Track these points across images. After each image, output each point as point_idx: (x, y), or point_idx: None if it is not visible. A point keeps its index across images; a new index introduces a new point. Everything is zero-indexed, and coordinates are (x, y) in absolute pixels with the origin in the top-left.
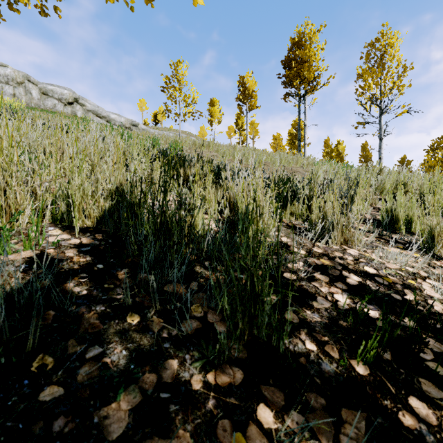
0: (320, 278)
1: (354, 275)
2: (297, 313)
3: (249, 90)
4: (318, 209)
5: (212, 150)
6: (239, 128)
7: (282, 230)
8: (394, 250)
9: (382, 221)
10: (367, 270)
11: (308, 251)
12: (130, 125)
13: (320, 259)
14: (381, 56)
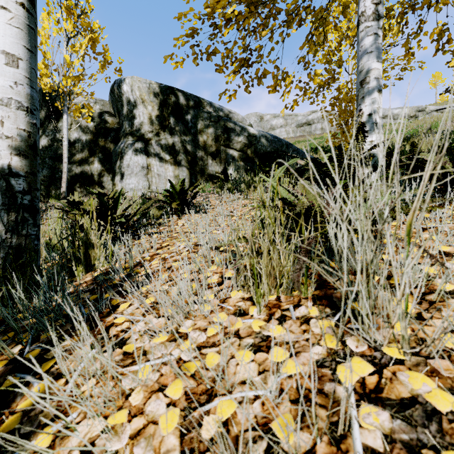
0: None
1: None
2: None
3: None
4: None
5: None
6: None
7: None
8: None
9: None
10: None
11: None
12: (415, 113)
13: None
14: None
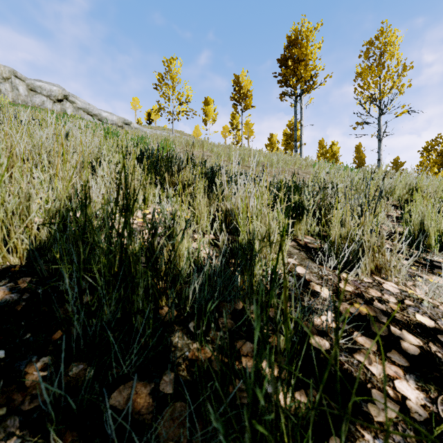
0: (364, 344)
1: (408, 332)
2: (349, 441)
3: (244, 89)
4: (339, 226)
5: (206, 150)
6: (234, 128)
7: (293, 253)
8: (438, 280)
9: (408, 237)
10: (422, 321)
11: (335, 290)
12: (122, 124)
13: (353, 303)
14: (380, 54)
